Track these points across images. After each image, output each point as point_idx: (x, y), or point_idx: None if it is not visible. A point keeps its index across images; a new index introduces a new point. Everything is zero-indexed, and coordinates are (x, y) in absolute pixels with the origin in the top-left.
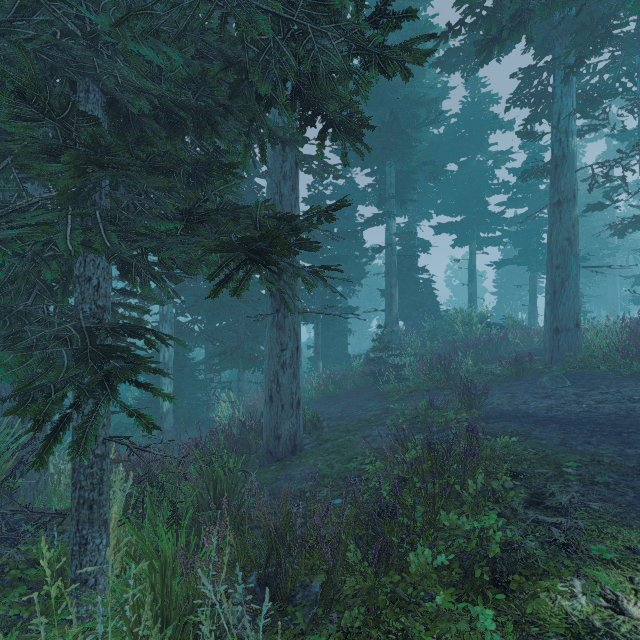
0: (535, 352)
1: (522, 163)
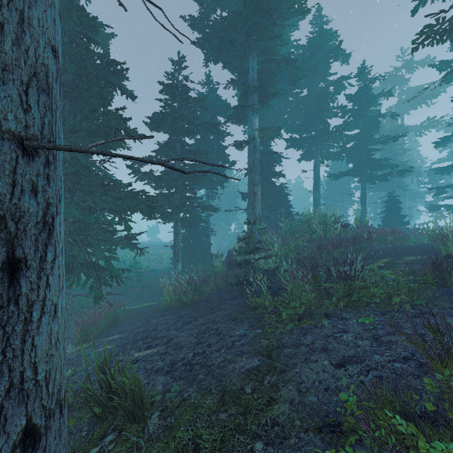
0: (404, 251)
1: (354, 93)
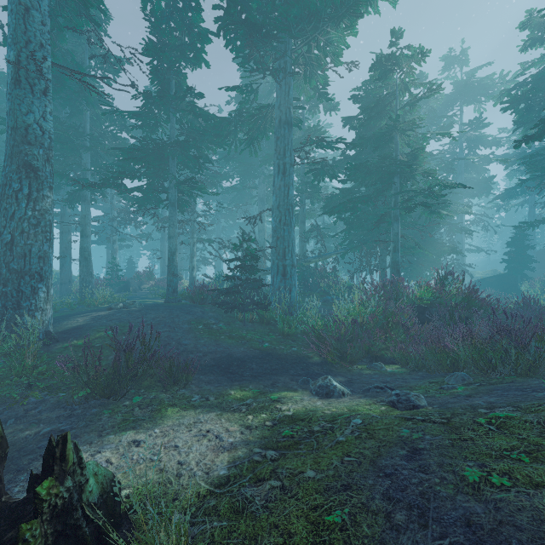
0: None
1: None
